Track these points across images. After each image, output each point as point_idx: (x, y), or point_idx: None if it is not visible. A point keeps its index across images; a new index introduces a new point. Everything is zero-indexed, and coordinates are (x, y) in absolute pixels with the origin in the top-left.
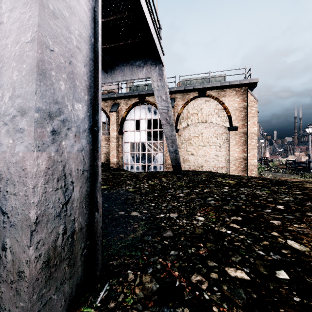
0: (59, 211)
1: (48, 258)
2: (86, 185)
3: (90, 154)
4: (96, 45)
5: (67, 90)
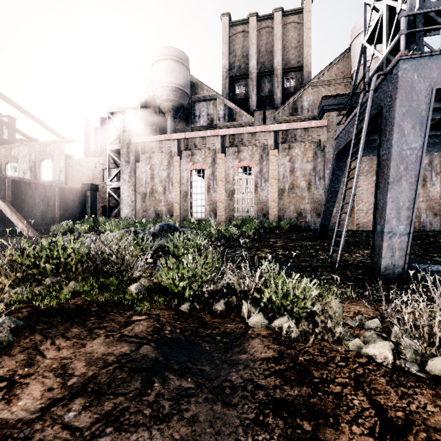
0: (390, 257)
1: (386, 266)
2: (402, 253)
3: (406, 243)
4: (415, 197)
5: (395, 223)
